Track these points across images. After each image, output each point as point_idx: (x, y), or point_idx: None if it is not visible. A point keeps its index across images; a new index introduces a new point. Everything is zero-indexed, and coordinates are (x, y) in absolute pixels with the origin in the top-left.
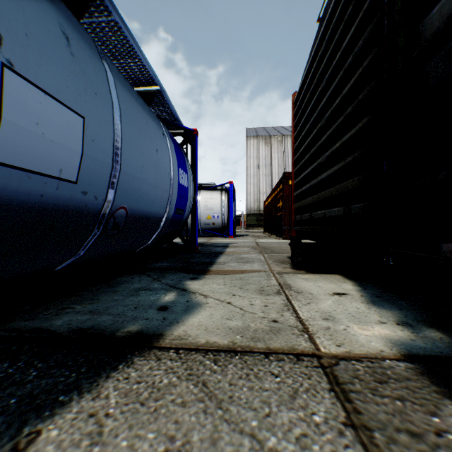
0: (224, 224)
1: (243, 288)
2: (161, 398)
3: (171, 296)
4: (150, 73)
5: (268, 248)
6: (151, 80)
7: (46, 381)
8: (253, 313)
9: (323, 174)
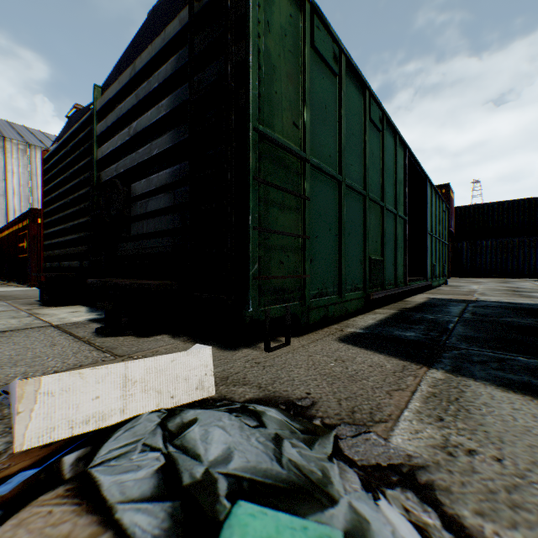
0: None
1: None
2: None
3: None
4: None
5: (11, 296)
6: None
7: None
8: (13, 324)
9: (69, 237)
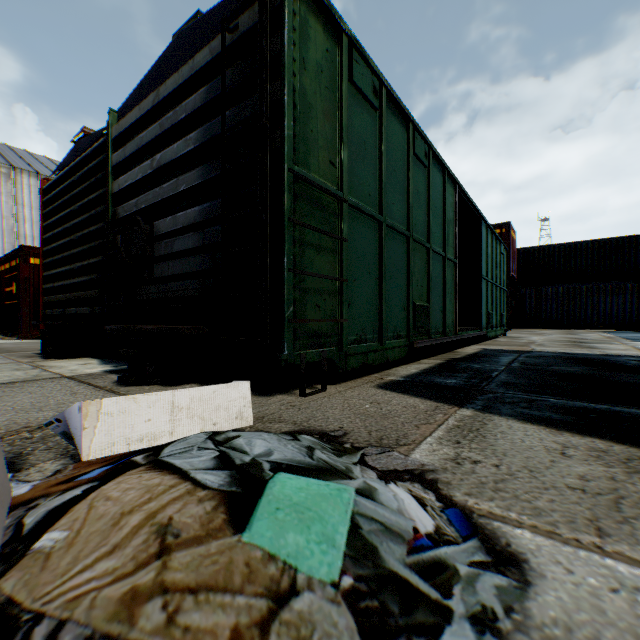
0: None
1: None
2: None
3: None
4: None
5: (2, 349)
6: None
7: None
8: (20, 375)
9: (77, 279)
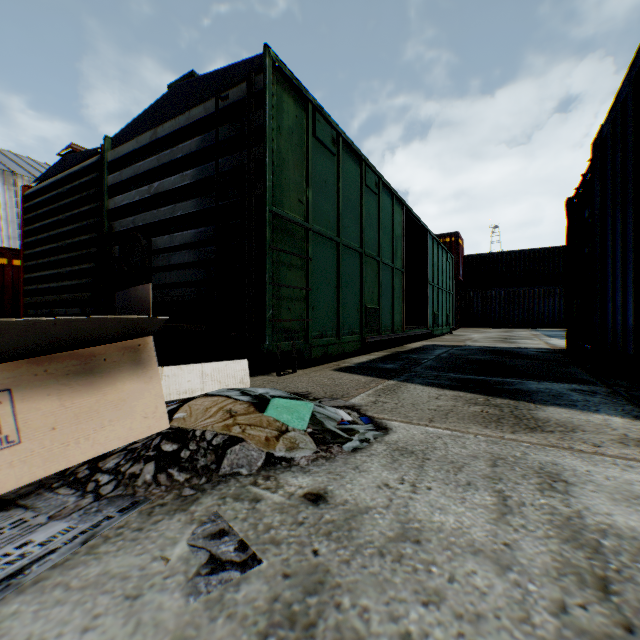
0: None
1: None
2: None
3: None
4: None
5: None
6: None
7: None
8: None
9: (66, 283)
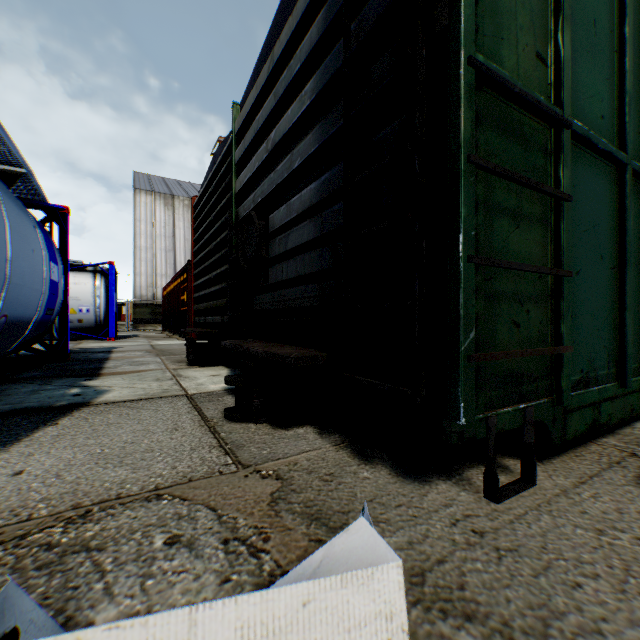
0: (100, 321)
1: (142, 380)
2: (110, 411)
3: (77, 390)
4: (21, 161)
5: (167, 351)
6: (18, 163)
7: (34, 419)
8: (152, 388)
9: (212, 288)
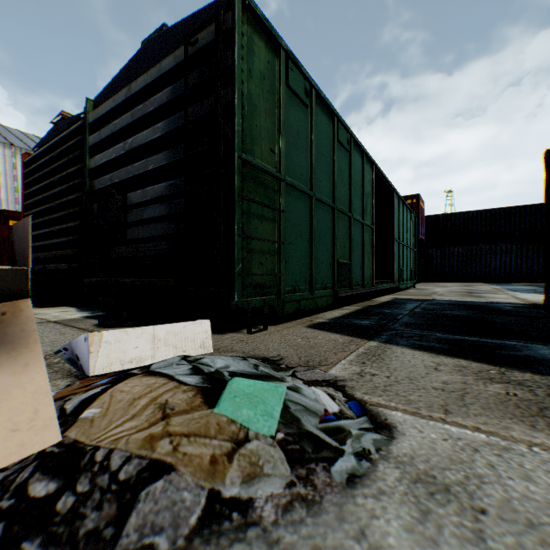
0: None
1: None
2: None
3: None
4: None
5: None
6: None
7: None
8: None
9: (56, 240)
